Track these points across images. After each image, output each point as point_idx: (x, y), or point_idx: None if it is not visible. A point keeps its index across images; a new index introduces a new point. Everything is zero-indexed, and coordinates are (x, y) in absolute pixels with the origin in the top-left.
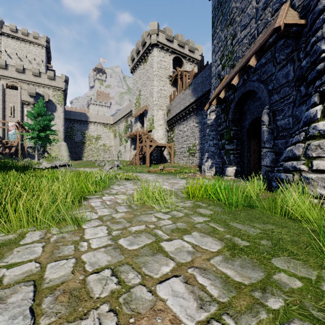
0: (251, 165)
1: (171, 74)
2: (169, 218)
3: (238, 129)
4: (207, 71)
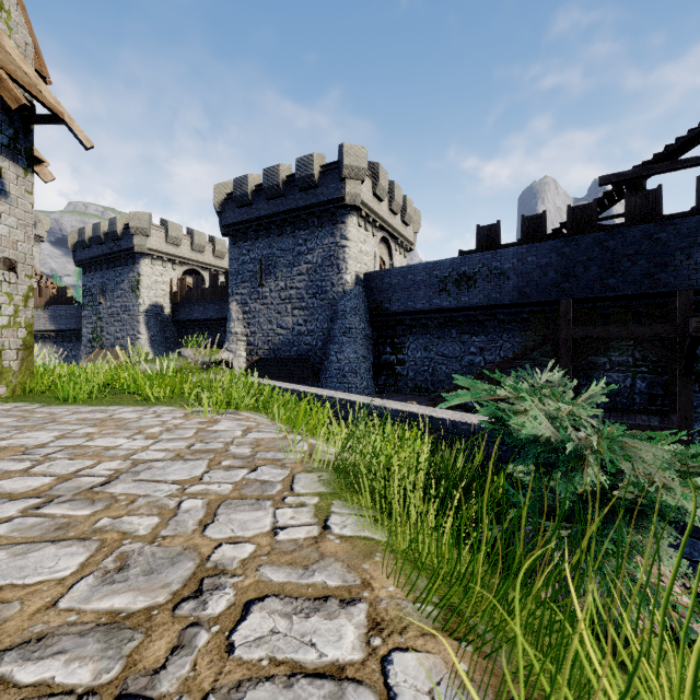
0: None
1: None
2: None
3: None
4: (74, 311)
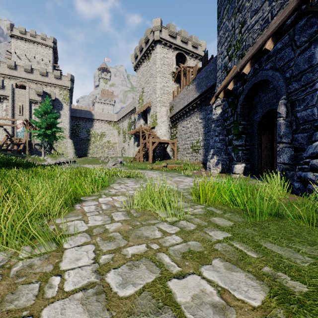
0: (262, 162)
1: (174, 71)
2: (178, 232)
3: (247, 124)
4: (212, 65)
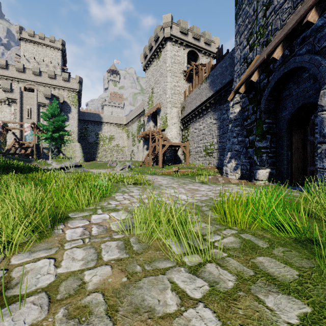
0: (292, 167)
1: (185, 69)
2: (206, 294)
3: (272, 122)
4: (228, 60)
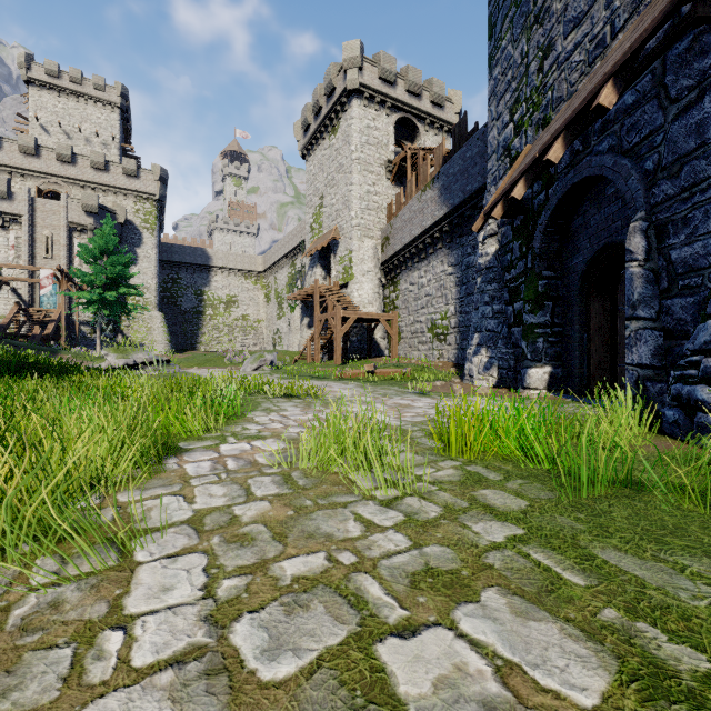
0: (590, 363)
1: (391, 158)
2: (400, 523)
3: (556, 276)
4: (477, 144)
